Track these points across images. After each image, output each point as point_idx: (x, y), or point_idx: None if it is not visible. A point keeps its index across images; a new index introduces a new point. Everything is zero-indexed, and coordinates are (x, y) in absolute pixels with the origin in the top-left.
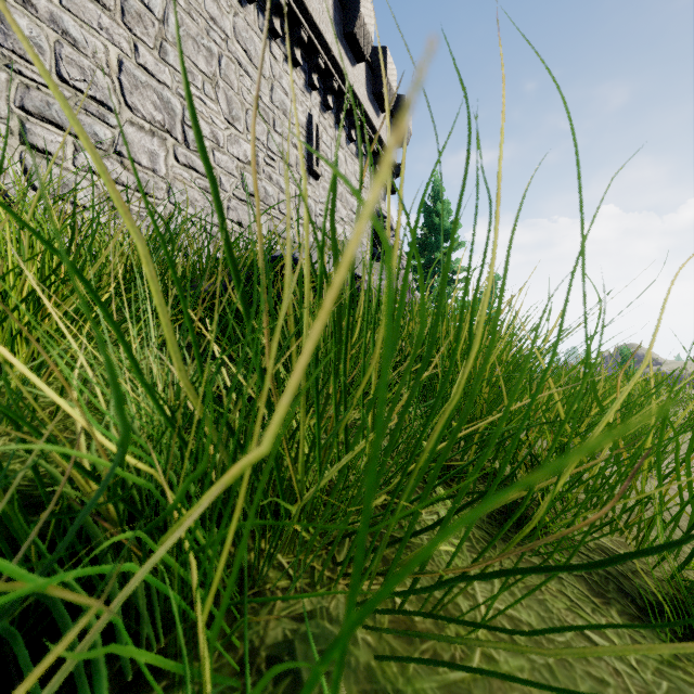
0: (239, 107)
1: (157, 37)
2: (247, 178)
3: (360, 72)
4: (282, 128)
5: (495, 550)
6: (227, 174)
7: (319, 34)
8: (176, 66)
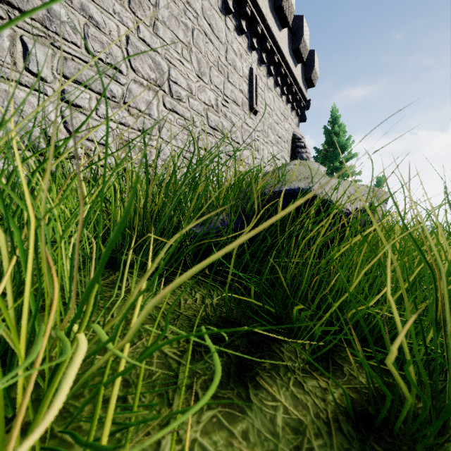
0: (205, 66)
1: (152, 17)
2: (210, 116)
3: (284, 35)
4: (233, 79)
5: None
6: (197, 114)
7: (258, 8)
8: (164, 38)
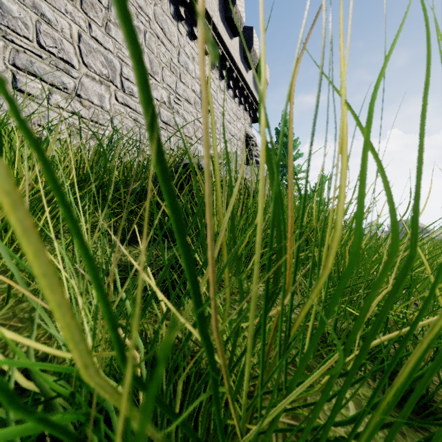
0: (157, 66)
1: (104, 19)
2: (163, 112)
3: (235, 43)
4: (185, 79)
5: (406, 439)
6: None
7: (209, 18)
8: (116, 38)
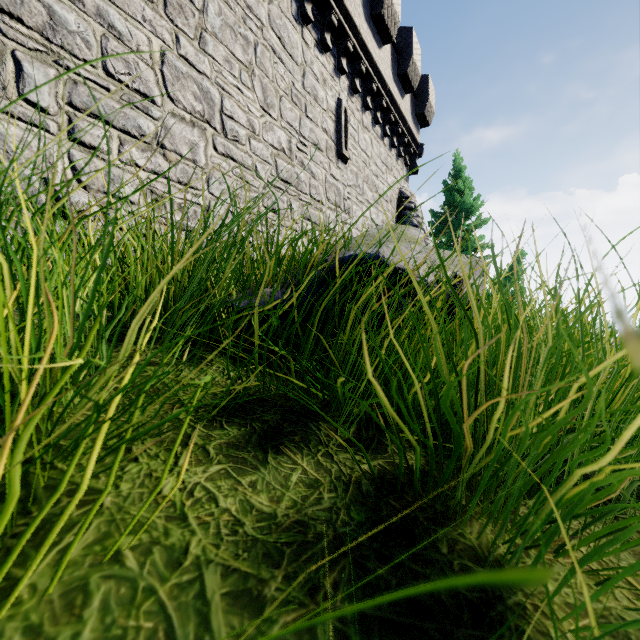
0: (273, 95)
1: (197, 27)
2: (281, 165)
3: (386, 53)
4: (313, 113)
5: None
6: (262, 161)
7: (348, 17)
8: (214, 56)
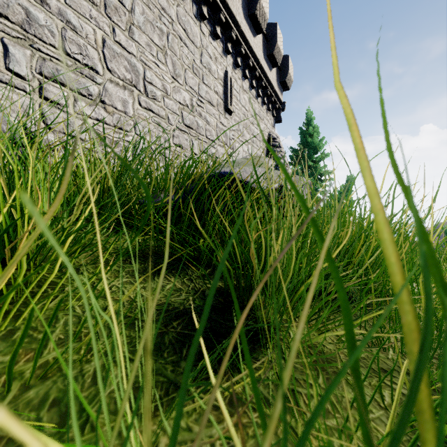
0: (180, 68)
1: (127, 22)
2: (185, 115)
3: (259, 40)
4: (208, 81)
5: None
6: (172, 113)
7: (232, 15)
8: (139, 42)
